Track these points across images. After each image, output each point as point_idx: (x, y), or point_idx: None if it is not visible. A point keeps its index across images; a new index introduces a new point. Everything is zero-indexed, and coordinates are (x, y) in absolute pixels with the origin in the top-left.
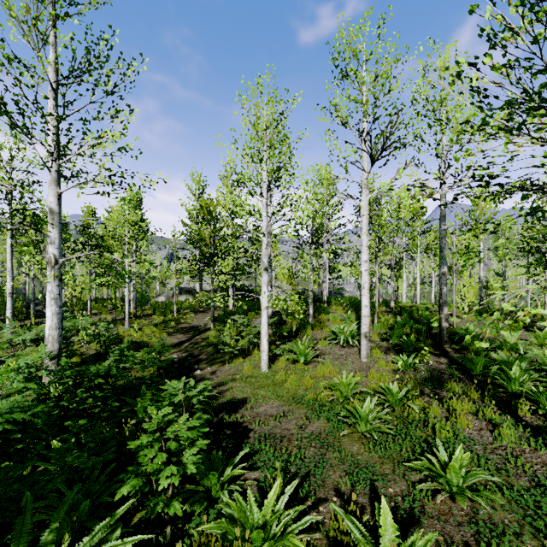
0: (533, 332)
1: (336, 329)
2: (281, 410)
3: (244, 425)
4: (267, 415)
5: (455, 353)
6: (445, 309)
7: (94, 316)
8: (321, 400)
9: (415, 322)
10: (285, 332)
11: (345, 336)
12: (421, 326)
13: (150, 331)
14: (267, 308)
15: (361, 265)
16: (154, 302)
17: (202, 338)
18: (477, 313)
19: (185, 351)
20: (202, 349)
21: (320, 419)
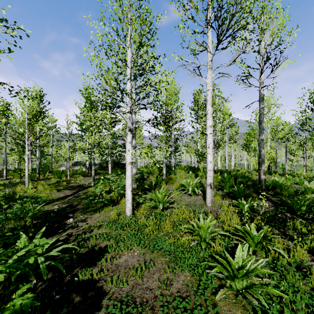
0: (309, 183)
1: (184, 183)
2: (142, 262)
3: (99, 285)
4: (128, 268)
5: (273, 197)
6: (263, 166)
7: (7, 180)
8: (182, 245)
9: (234, 178)
10: (146, 185)
11: (192, 187)
12: (243, 180)
13: (43, 188)
14: (130, 163)
15: (206, 129)
16: (56, 170)
17: (83, 193)
18: (267, 173)
19: (66, 203)
20: (80, 201)
21: (185, 269)
